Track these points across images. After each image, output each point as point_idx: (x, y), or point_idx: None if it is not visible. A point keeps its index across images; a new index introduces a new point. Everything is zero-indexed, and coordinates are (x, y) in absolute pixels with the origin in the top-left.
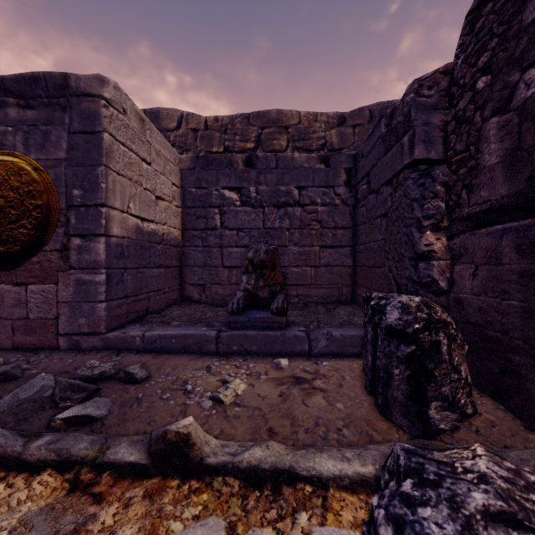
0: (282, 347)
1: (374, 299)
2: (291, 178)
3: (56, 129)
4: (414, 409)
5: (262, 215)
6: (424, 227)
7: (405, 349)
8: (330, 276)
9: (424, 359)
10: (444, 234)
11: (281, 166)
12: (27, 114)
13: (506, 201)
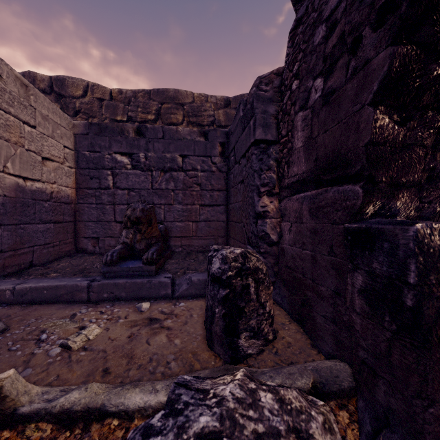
0: (149, 292)
1: (211, 251)
2: (176, 147)
3: None
4: (226, 340)
5: (150, 177)
6: (261, 193)
7: (222, 292)
8: (208, 229)
9: (236, 299)
10: (276, 198)
11: (167, 137)
12: None
13: (305, 175)
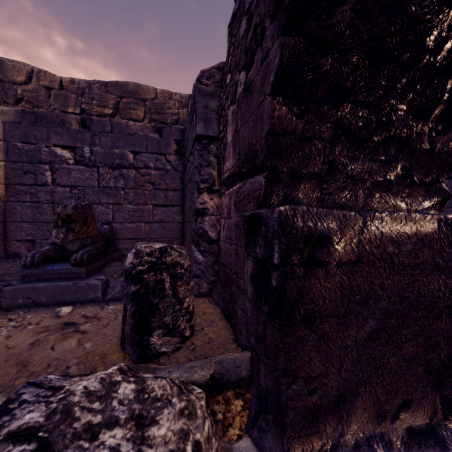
0: (75, 296)
1: (134, 247)
2: (126, 143)
3: None
4: (135, 339)
5: (96, 174)
6: (201, 189)
7: (133, 288)
8: (163, 231)
9: (149, 295)
10: (218, 195)
11: (116, 131)
12: None
13: (233, 169)
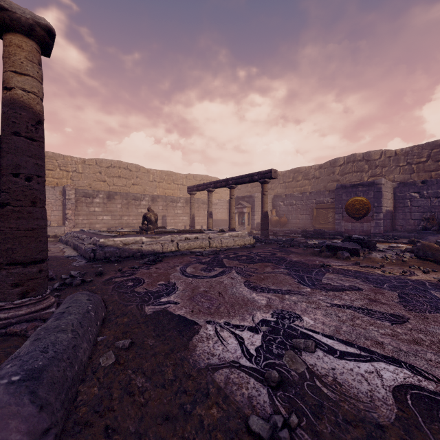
0: None
1: None
2: None
3: (370, 191)
4: None
5: (429, 201)
6: None
7: None
8: None
9: None
10: None
11: (439, 183)
12: (363, 189)
13: None
